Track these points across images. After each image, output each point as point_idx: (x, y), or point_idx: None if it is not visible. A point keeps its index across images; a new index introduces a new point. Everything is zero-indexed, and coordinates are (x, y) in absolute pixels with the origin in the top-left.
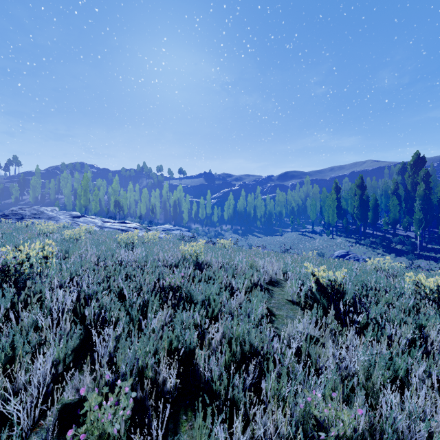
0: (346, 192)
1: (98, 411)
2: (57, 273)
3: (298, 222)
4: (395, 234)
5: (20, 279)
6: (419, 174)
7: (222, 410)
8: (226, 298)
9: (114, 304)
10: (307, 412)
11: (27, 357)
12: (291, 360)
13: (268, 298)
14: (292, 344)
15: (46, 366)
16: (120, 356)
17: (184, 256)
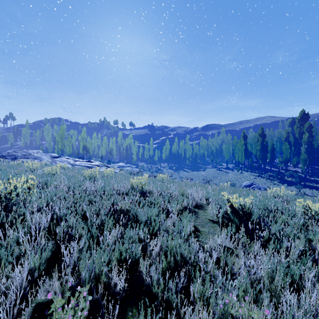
0: (251, 139)
1: (61, 312)
2: (37, 200)
3: (216, 161)
4: (287, 170)
5: (9, 204)
6: (304, 126)
7: (159, 308)
8: (163, 218)
9: (79, 223)
10: (226, 311)
11: (8, 267)
12: (213, 267)
13: (195, 218)
14: (213, 254)
15: (23, 274)
16: (82, 265)
17: (132, 187)
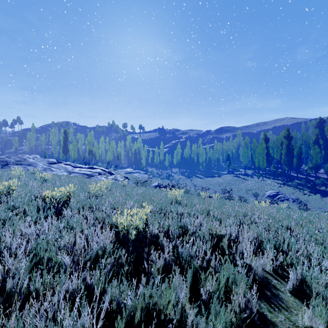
0: (272, 142)
1: None
2: None
3: (233, 166)
4: (318, 177)
5: None
6: None
7: None
8: None
9: None
10: None
11: None
12: None
13: None
14: None
15: None
16: None
17: (118, 232)
